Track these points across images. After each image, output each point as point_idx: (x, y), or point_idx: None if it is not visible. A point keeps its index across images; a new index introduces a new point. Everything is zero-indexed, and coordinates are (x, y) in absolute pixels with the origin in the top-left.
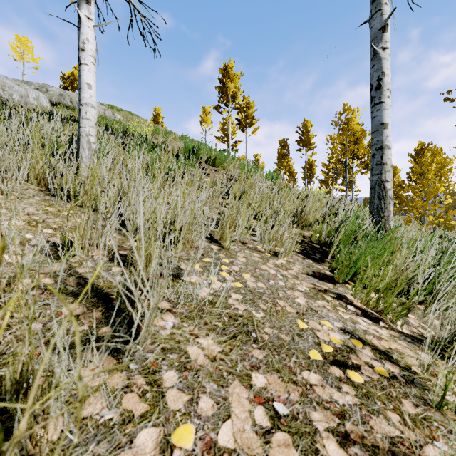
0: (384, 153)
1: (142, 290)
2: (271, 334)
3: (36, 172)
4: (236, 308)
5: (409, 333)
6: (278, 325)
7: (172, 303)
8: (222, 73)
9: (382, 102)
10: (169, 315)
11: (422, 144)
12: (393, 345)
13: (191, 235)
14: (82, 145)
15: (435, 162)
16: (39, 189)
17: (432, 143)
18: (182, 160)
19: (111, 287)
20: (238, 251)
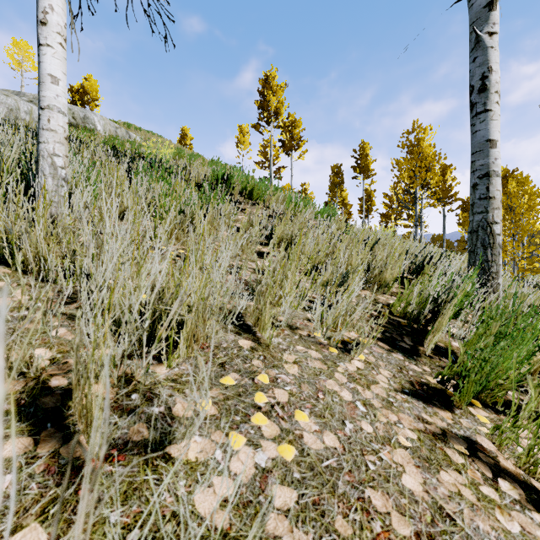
0: (491, 182)
1: None
2: None
3: None
4: None
5: None
6: None
7: None
8: (263, 84)
9: (489, 110)
10: None
11: (505, 171)
12: None
13: (203, 327)
14: (42, 171)
15: (523, 192)
16: None
17: (517, 169)
18: (207, 192)
19: None
20: (285, 348)
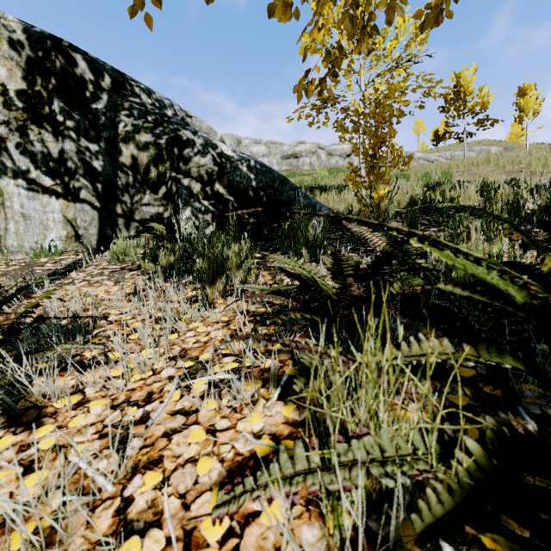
0: None
1: None
2: None
3: None
4: None
5: None
6: None
7: None
8: None
9: None
10: None
11: None
12: None
13: None
14: None
15: None
16: None
17: None
18: None
19: None
20: None
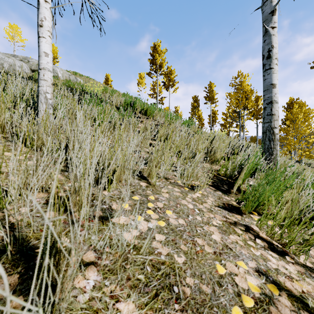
0: (273, 106)
1: (59, 253)
2: (193, 286)
3: (0, 122)
4: (159, 252)
5: (311, 266)
6: (198, 271)
7: (97, 253)
8: (152, 50)
9: (272, 68)
10: (92, 271)
11: (292, 99)
12: (304, 286)
13: (123, 175)
14: (40, 101)
15: (302, 111)
16: (2, 136)
17: (299, 98)
18: (122, 111)
19: (39, 237)
20: (162, 187)
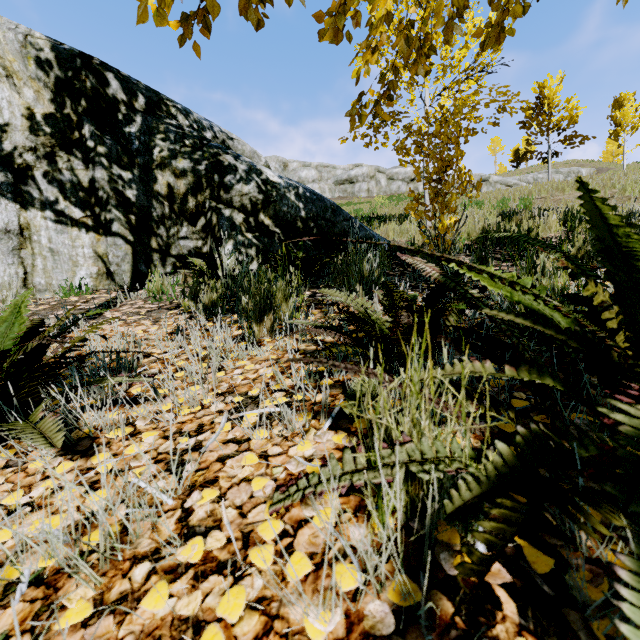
0: None
1: None
2: None
3: None
4: None
5: None
6: None
7: None
8: None
9: None
10: None
11: None
12: None
13: None
14: None
15: None
16: None
17: None
18: None
19: None
20: None
